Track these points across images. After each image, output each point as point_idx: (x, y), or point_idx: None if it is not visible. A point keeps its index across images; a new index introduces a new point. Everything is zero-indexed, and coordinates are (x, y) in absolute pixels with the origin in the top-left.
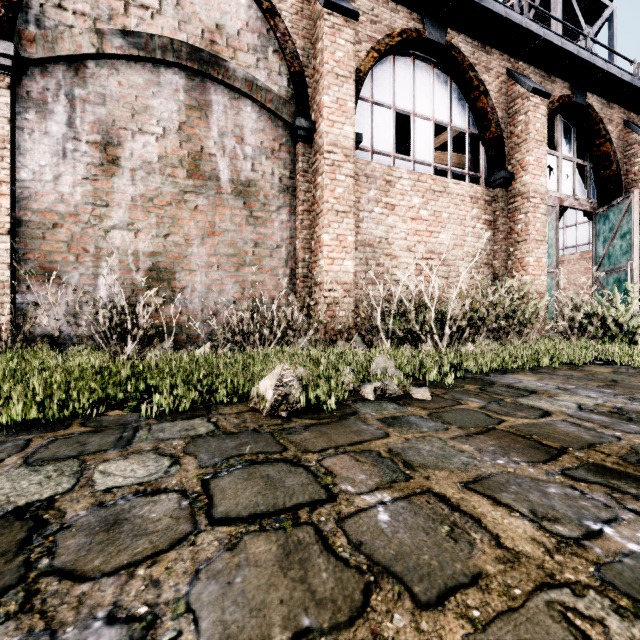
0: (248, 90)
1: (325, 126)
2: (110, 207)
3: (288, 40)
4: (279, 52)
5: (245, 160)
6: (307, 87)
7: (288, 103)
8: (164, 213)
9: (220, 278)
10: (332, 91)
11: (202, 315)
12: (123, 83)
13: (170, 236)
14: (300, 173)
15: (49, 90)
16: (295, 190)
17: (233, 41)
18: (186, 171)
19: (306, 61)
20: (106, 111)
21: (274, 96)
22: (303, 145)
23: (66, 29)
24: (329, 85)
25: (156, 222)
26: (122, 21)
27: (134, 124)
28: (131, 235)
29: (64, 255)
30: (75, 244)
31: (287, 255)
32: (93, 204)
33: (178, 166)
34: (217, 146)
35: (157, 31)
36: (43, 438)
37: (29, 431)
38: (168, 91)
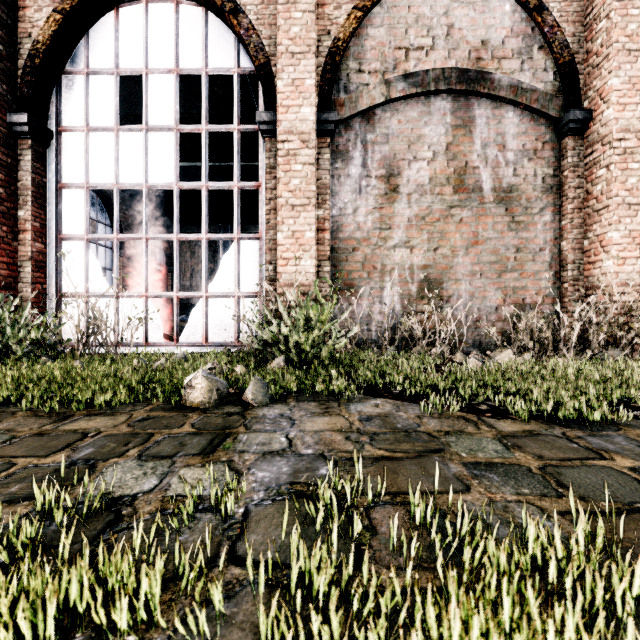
0: (512, 96)
1: (614, 112)
2: (392, 229)
3: (556, 31)
4: (544, 47)
5: (506, 166)
6: (578, 75)
7: (554, 98)
8: (433, 229)
9: (482, 285)
10: (622, 71)
11: (466, 321)
12: (401, 120)
13: (438, 249)
14: (569, 169)
15: (350, 141)
16: (559, 188)
17: (497, 52)
18: (452, 187)
19: (576, 47)
20: (389, 148)
21: (539, 94)
22: (573, 138)
23: (364, 88)
24: (619, 65)
25: (427, 238)
26: (403, 67)
27: (409, 154)
28: (407, 252)
29: (360, 273)
30: (367, 263)
31: (550, 258)
32: (379, 228)
33: (445, 184)
34: (480, 158)
35: (430, 66)
36: (632, 436)
37: (592, 427)
38: (437, 117)
